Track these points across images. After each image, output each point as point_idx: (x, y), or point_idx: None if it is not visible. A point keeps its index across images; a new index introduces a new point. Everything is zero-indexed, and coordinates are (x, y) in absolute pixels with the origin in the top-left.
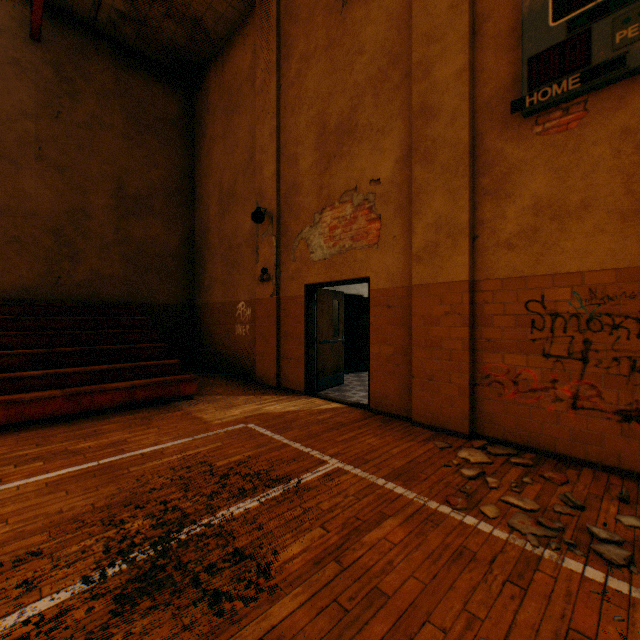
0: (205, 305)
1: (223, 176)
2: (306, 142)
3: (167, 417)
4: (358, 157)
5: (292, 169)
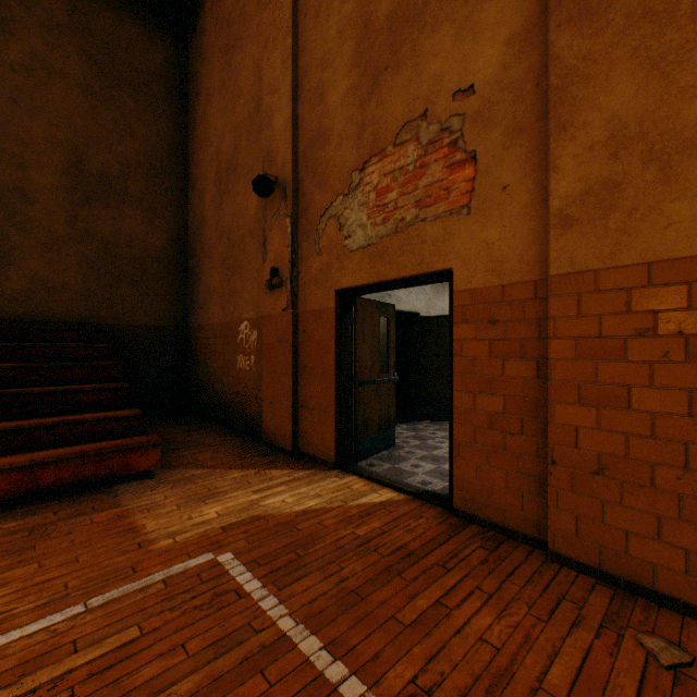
0: (200, 327)
1: (221, 144)
2: (338, 59)
3: (79, 527)
4: (429, 56)
5: (316, 108)
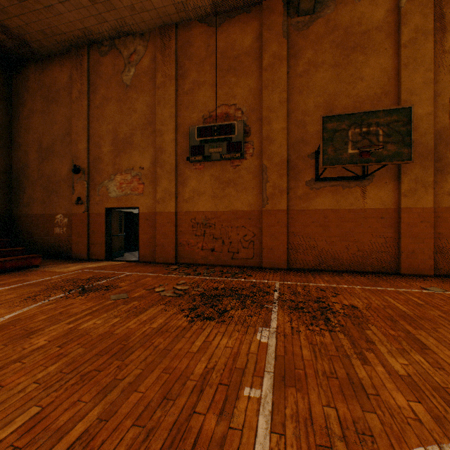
0: (24, 215)
1: (43, 137)
2: (106, 139)
3: (34, 273)
4: (134, 156)
5: (98, 150)
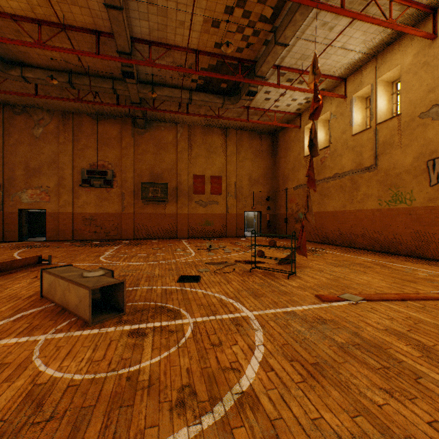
0: None
1: None
2: (20, 167)
3: None
4: (43, 179)
5: (12, 172)
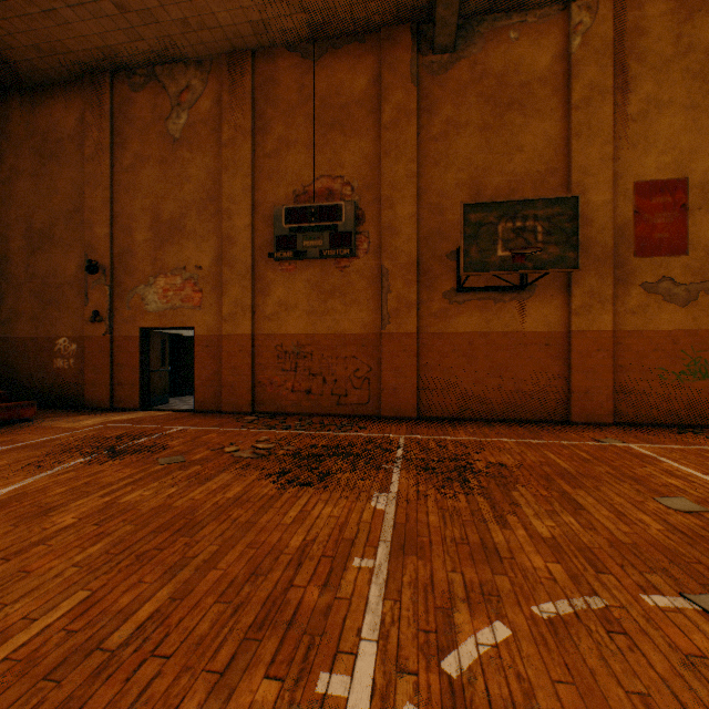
0: (2, 339)
1: (35, 214)
2: (142, 221)
3: (27, 430)
4: (187, 248)
5: (127, 237)
